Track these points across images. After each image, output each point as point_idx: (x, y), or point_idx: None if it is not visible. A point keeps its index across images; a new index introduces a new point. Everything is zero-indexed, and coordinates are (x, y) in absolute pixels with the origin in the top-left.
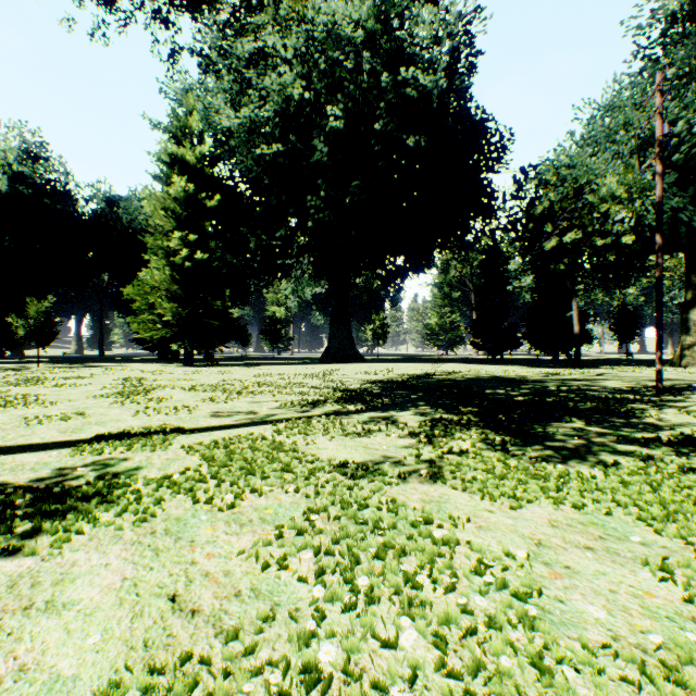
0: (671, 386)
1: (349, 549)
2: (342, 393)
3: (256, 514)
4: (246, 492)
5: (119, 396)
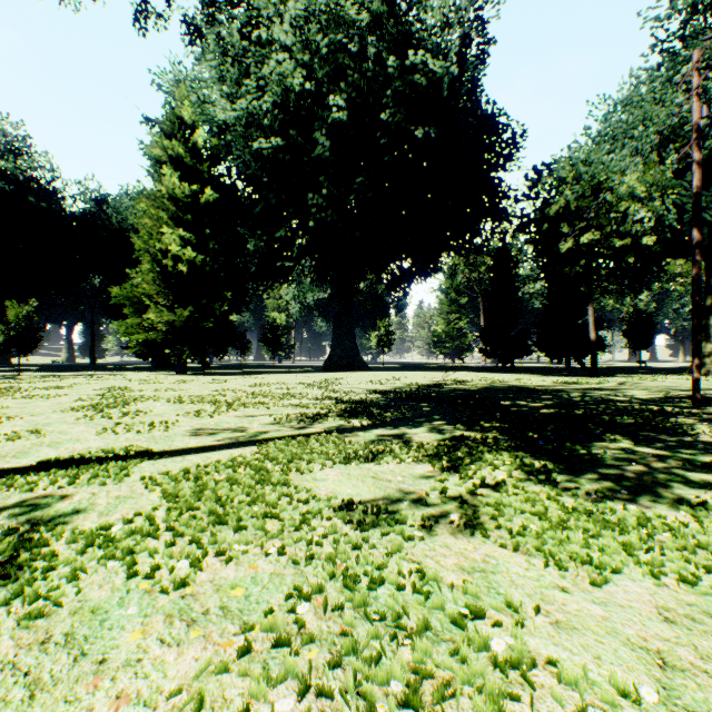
0: (706, 397)
1: (357, 683)
2: (345, 405)
3: (216, 599)
4: (209, 554)
5: (91, 409)
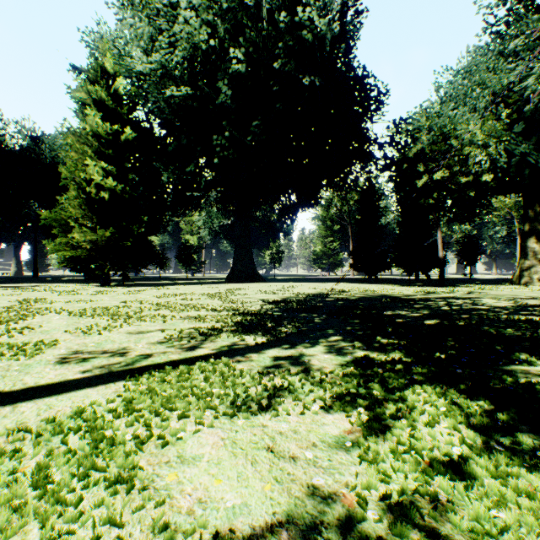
0: None
1: None
2: (241, 317)
3: None
4: None
5: None
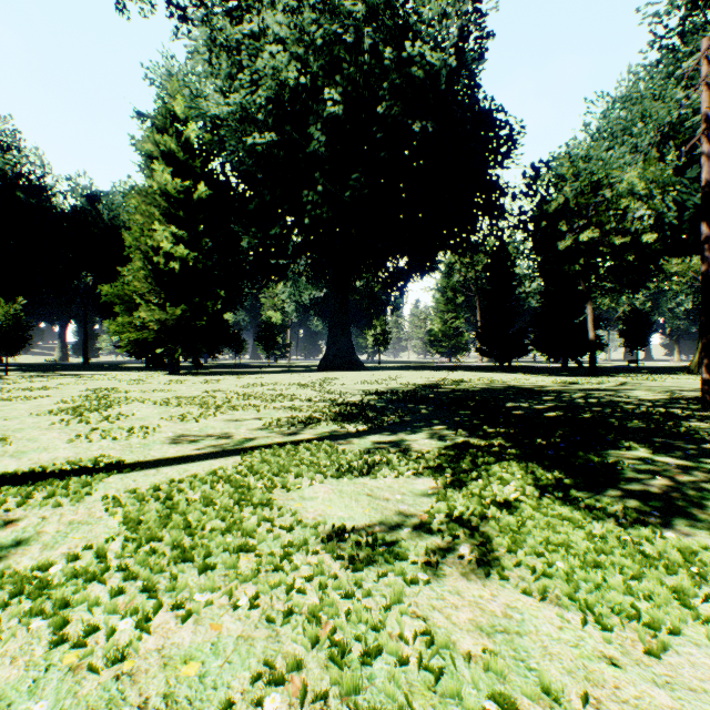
0: None
1: None
2: (339, 407)
3: (160, 682)
4: (164, 606)
5: (70, 412)
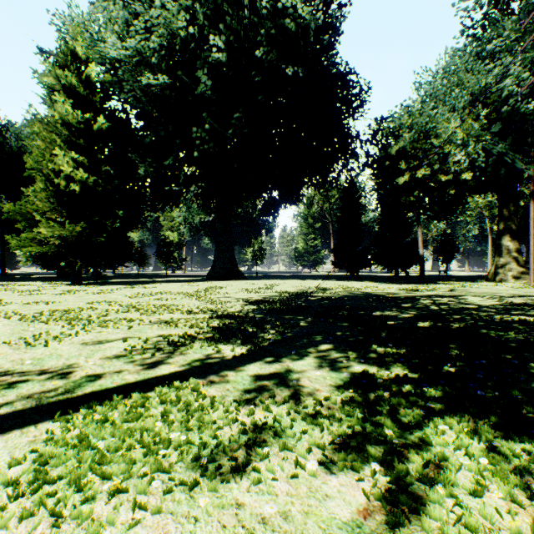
0: None
1: None
2: (218, 321)
3: None
4: None
5: None
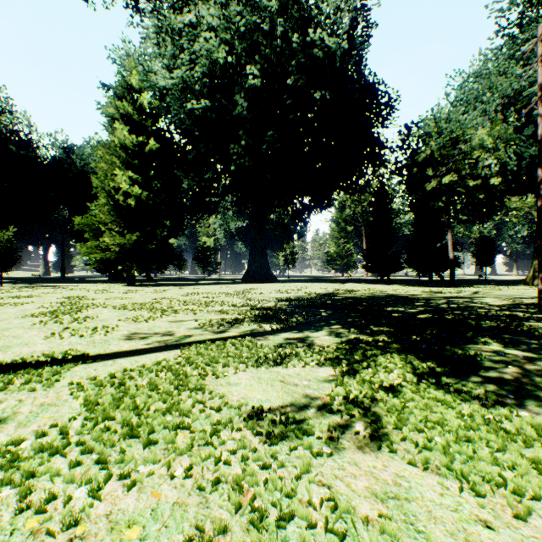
0: None
1: None
2: (258, 311)
3: None
4: (113, 476)
5: (48, 315)
